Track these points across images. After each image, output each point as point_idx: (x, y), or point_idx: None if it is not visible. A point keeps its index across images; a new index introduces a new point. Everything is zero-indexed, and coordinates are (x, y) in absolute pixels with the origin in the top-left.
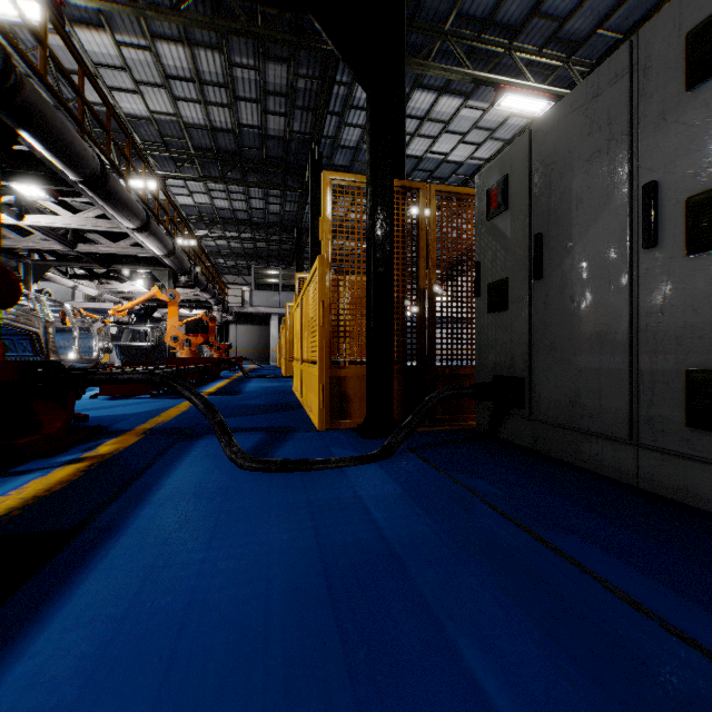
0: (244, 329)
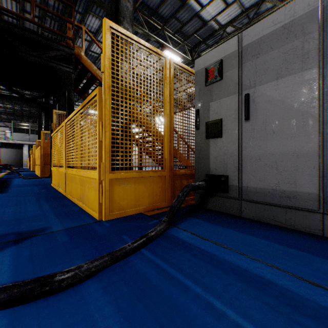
0: (6, 150)
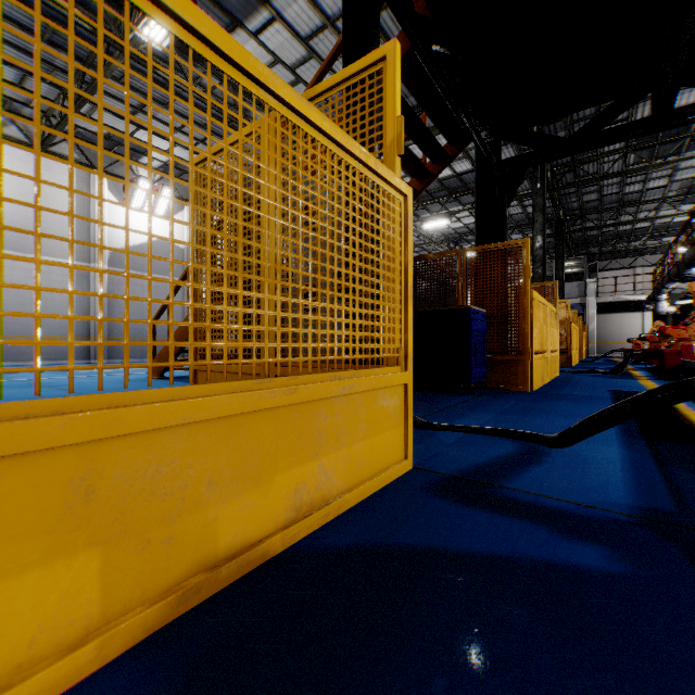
0: None
